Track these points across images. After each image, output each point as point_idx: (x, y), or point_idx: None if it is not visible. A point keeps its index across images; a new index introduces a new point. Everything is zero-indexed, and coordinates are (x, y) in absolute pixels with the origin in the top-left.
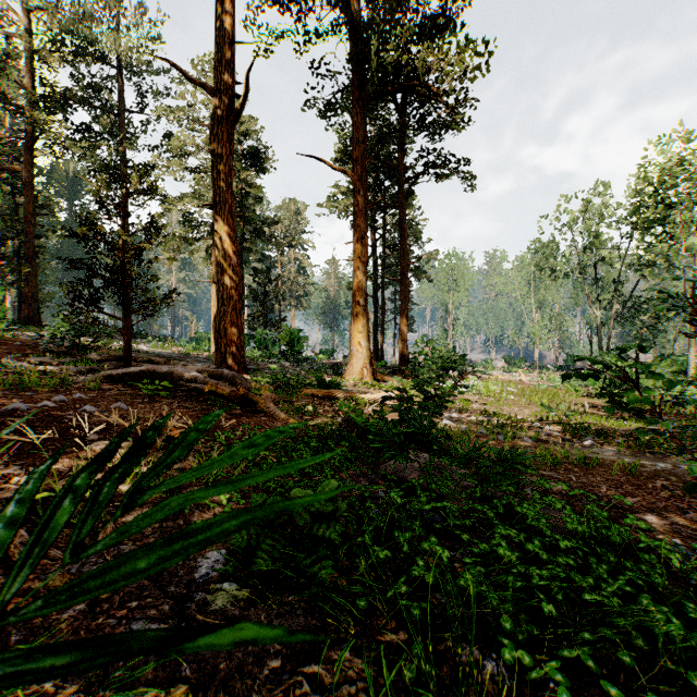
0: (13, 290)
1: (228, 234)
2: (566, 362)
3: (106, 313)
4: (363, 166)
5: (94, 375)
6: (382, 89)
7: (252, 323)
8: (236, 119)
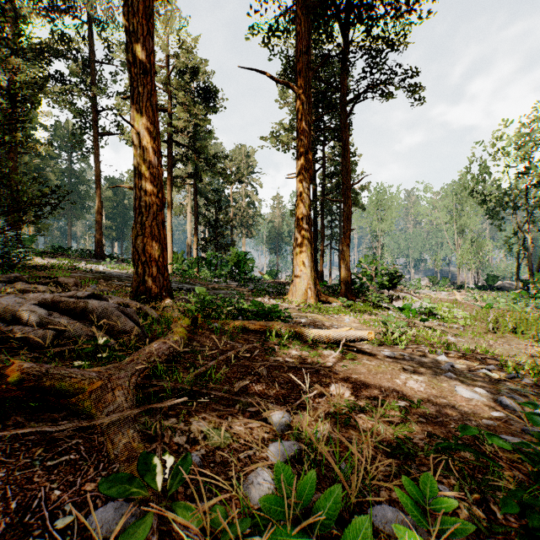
0: None
1: (147, 130)
2: (488, 281)
3: None
4: (306, 77)
5: None
6: None
7: (205, 247)
8: None
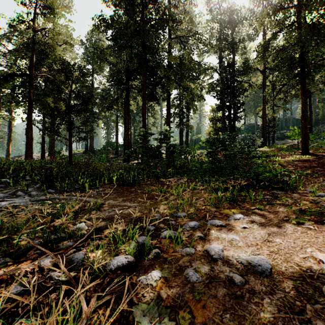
0: None
1: None
2: None
3: None
4: None
5: None
6: None
7: None
8: None
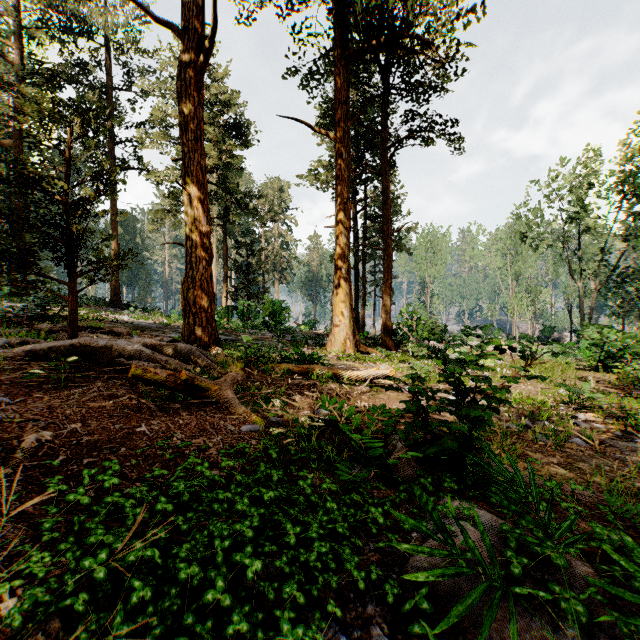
0: None
1: (197, 191)
2: (543, 332)
3: (44, 275)
4: (345, 127)
5: (14, 349)
6: (367, 42)
7: (235, 295)
8: (206, 61)
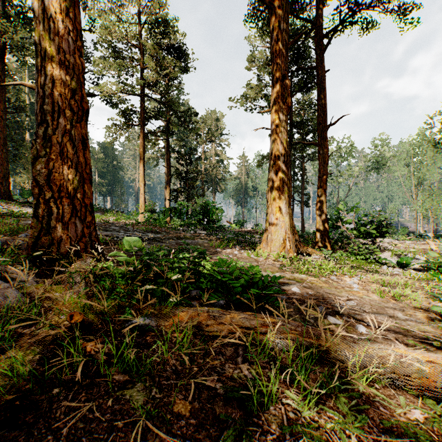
0: (17, 178)
1: None
2: None
3: None
4: None
5: None
6: None
7: (176, 198)
8: None
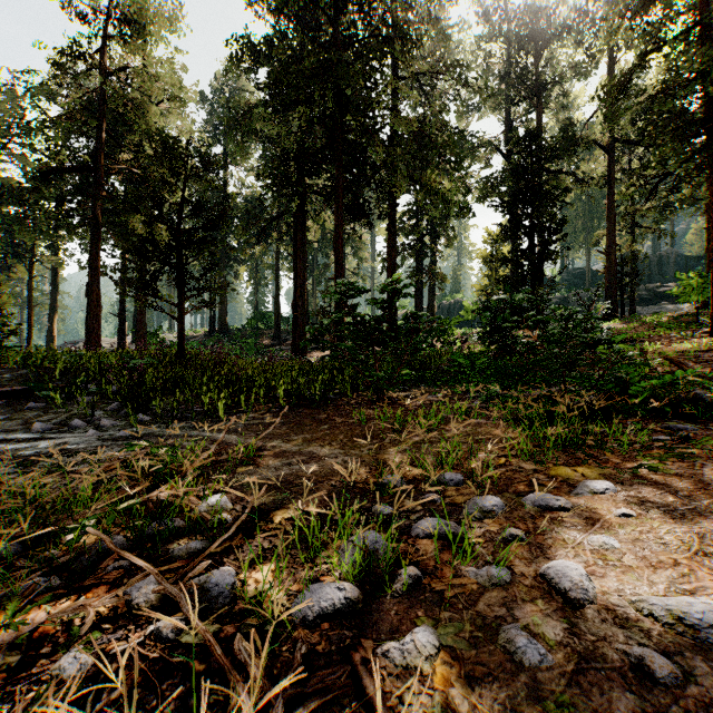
0: None
1: None
2: None
3: None
4: None
5: None
6: None
7: None
8: None
